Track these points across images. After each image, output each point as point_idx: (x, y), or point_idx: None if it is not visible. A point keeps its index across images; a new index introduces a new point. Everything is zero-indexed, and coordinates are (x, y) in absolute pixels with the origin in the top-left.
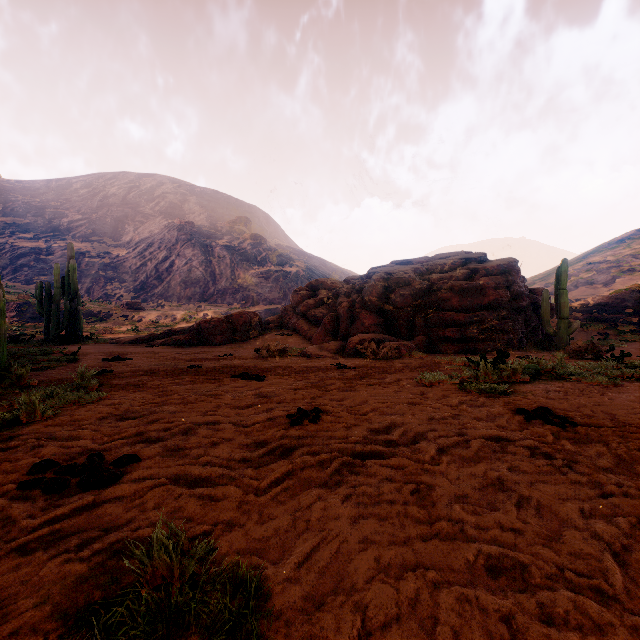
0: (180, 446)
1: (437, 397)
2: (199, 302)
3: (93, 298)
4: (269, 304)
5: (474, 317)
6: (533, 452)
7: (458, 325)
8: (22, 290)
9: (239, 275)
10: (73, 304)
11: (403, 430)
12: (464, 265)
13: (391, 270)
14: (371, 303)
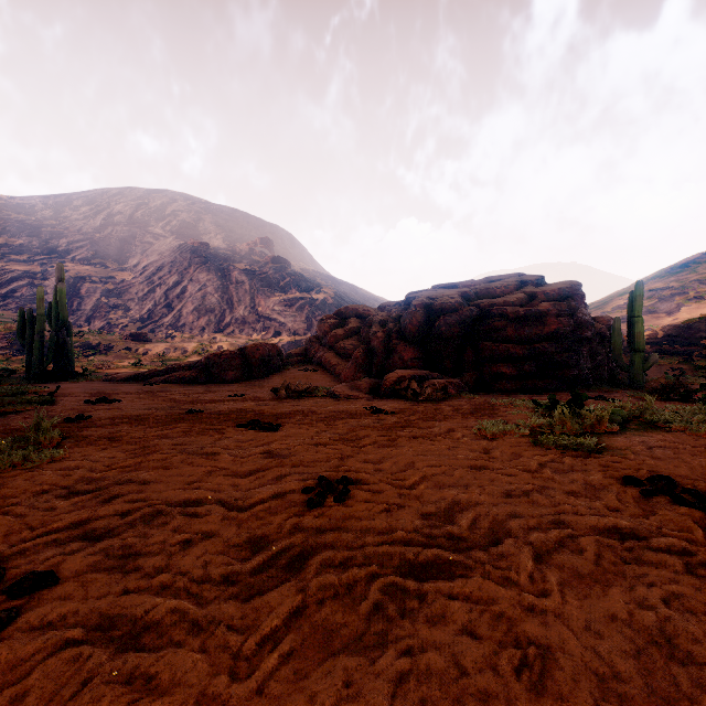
0: (133, 549)
1: (507, 456)
2: (214, 333)
3: (94, 328)
4: (293, 335)
5: (533, 350)
6: (688, 563)
7: (514, 359)
8: (11, 319)
9: (259, 302)
10: (60, 334)
11: (473, 516)
12: (519, 289)
13: (434, 294)
14: (411, 333)
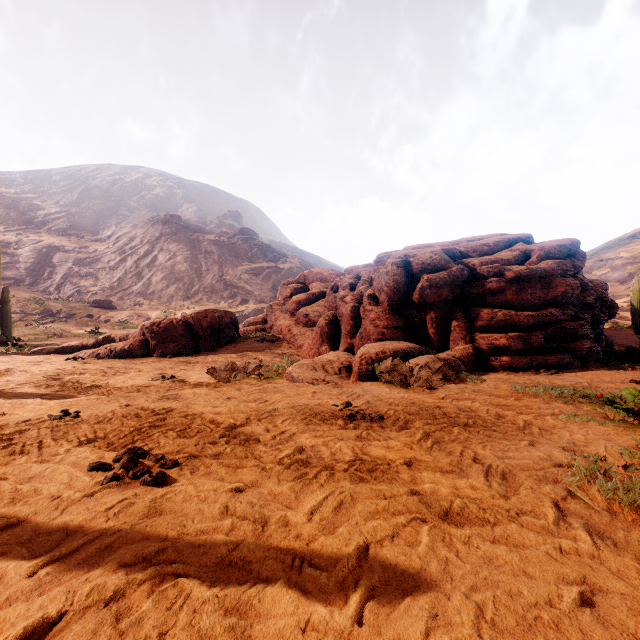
0: None
1: None
2: (182, 300)
3: (63, 296)
4: (259, 303)
5: (540, 317)
6: None
7: (517, 329)
8: None
9: (227, 271)
10: None
11: None
12: (509, 247)
13: (413, 252)
14: (387, 297)
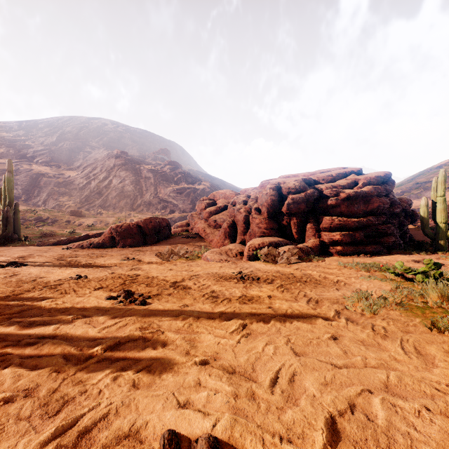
0: None
1: (417, 357)
2: (129, 211)
3: (48, 208)
4: (182, 212)
5: (362, 222)
6: None
7: (347, 229)
8: None
9: (160, 191)
10: (5, 211)
11: None
12: (345, 177)
13: (283, 180)
14: (267, 209)
